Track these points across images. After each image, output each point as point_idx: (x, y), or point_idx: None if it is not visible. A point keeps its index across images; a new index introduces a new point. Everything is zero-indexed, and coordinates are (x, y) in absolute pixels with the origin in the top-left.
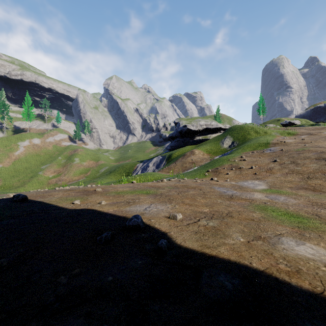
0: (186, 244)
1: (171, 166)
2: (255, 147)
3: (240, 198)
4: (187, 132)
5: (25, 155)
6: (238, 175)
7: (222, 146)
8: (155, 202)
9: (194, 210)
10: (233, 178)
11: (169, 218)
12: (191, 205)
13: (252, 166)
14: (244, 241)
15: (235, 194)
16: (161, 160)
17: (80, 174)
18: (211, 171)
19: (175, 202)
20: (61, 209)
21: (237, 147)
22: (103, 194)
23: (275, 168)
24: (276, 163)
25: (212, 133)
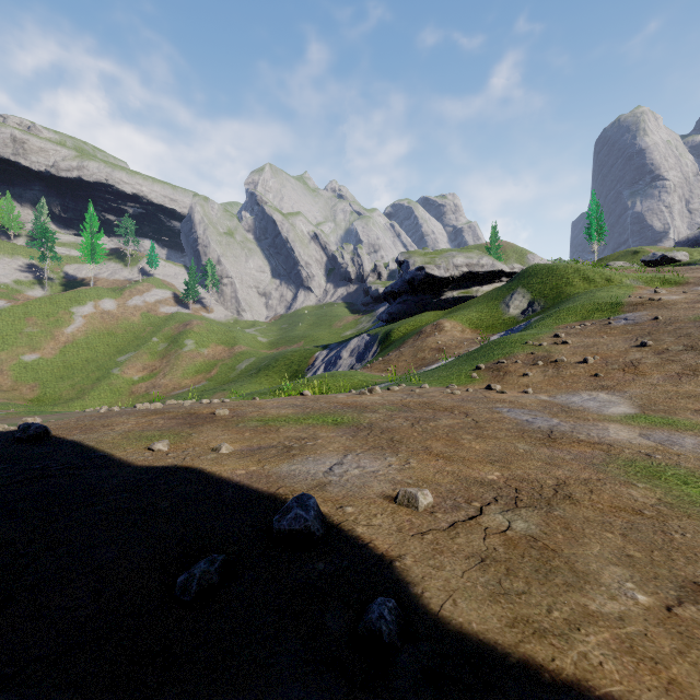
0: (460, 612)
1: (390, 357)
2: (587, 314)
3: (576, 441)
4: (425, 281)
5: (86, 333)
6: (552, 378)
7: (506, 313)
8: (356, 450)
9: (460, 474)
10: (540, 386)
11: (397, 503)
12: (450, 459)
13: (586, 358)
14: (652, 606)
15: (558, 427)
16: (368, 344)
17: (196, 374)
18: (485, 370)
19: (407, 449)
20: (117, 467)
21: (543, 315)
22: (229, 425)
23: (647, 363)
24: (646, 351)
25: (481, 284)
